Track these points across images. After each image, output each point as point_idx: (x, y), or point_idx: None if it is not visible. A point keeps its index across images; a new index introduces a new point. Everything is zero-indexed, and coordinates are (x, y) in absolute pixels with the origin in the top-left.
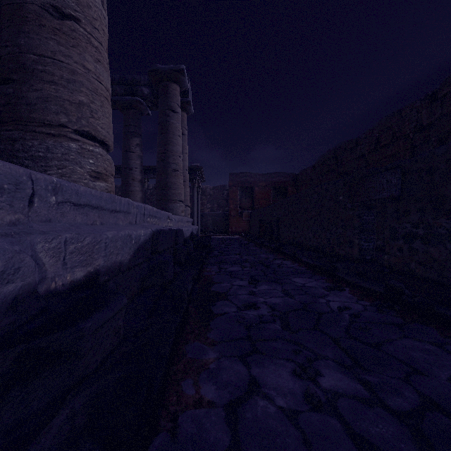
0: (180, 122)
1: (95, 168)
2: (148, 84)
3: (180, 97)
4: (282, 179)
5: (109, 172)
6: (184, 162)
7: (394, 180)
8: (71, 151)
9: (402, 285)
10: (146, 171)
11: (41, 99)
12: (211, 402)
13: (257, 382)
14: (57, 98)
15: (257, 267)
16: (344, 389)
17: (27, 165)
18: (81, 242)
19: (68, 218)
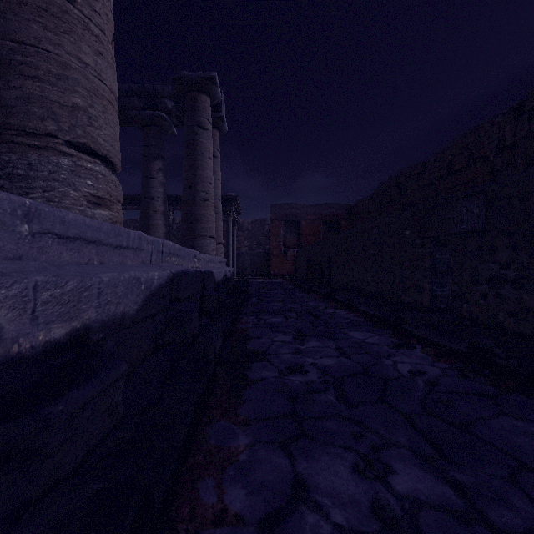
0: (210, 141)
1: (95, 192)
2: (172, 96)
3: (212, 112)
4: (334, 211)
5: (114, 197)
6: (217, 190)
7: (477, 209)
8: (62, 169)
9: (491, 343)
10: (171, 202)
11: (21, 99)
12: (239, 515)
13: (304, 483)
14: (43, 99)
15: (304, 318)
16: (427, 495)
17: (1, 186)
18: (61, 288)
19: (50, 255)
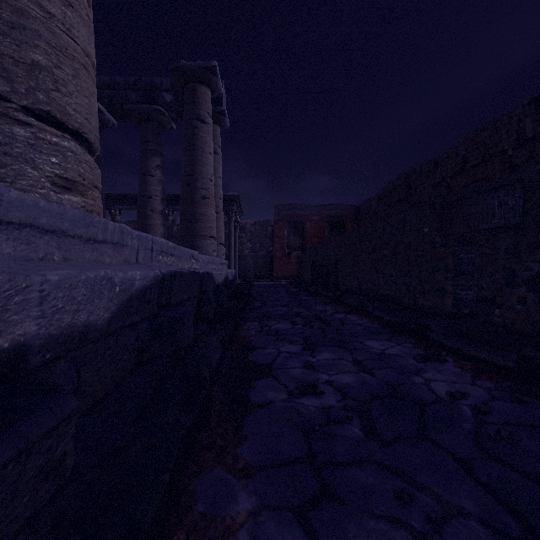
0: (211, 135)
1: (61, 172)
2: (171, 90)
3: (212, 106)
4: (339, 212)
5: (89, 181)
6: (218, 188)
7: (512, 200)
8: (16, 141)
9: None
10: (171, 201)
11: None
12: None
13: None
14: None
15: (313, 324)
16: None
17: None
18: None
19: None
